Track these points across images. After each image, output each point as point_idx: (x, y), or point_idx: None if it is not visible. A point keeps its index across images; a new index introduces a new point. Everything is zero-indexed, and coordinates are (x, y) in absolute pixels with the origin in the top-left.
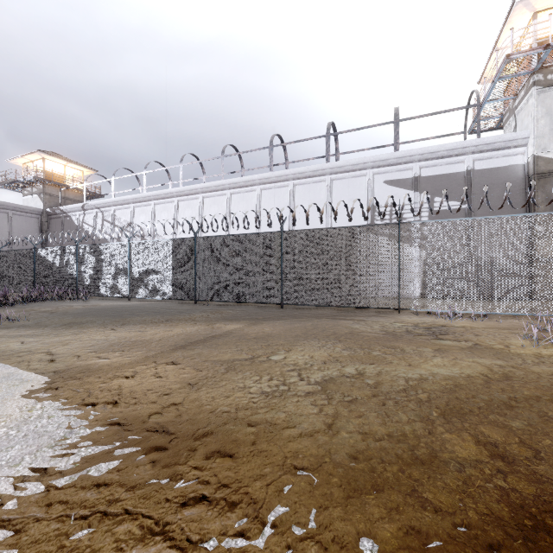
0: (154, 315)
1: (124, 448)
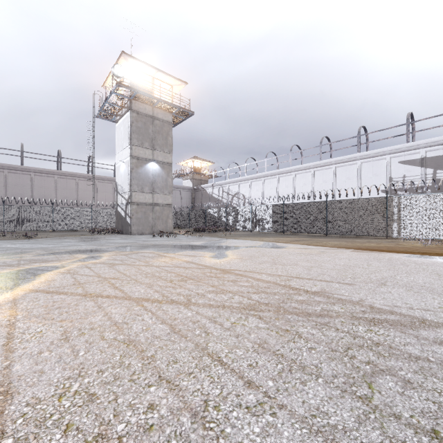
0: (273, 236)
1: (300, 245)
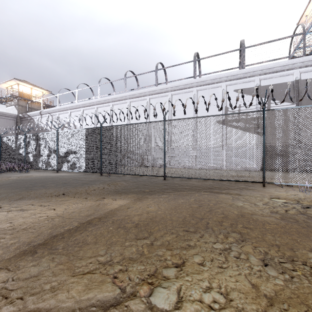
0: (59, 187)
1: None
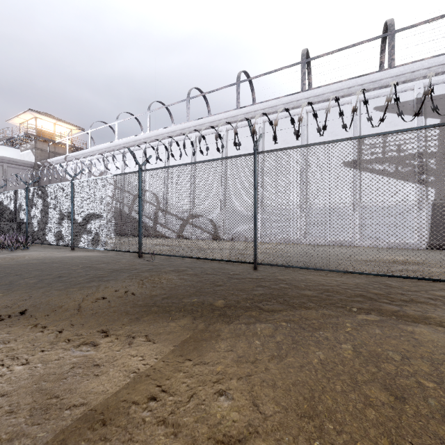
0: (36, 288)
1: None
